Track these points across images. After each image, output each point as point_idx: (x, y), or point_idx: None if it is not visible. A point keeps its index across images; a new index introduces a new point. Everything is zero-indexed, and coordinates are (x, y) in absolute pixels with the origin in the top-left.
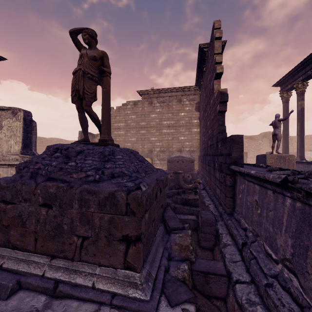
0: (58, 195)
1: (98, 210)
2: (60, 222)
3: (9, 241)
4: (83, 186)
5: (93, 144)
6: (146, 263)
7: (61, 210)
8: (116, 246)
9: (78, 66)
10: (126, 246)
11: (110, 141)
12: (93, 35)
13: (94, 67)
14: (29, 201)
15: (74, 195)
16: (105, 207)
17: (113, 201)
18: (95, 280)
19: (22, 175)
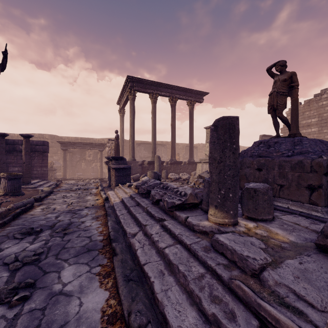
0: (265, 163)
1: (290, 170)
2: (266, 177)
3: (240, 186)
4: (281, 158)
5: (284, 137)
6: (327, 207)
7: (267, 171)
8: (303, 190)
9: (273, 89)
10: (311, 193)
11: (298, 134)
12: (284, 64)
13: (284, 86)
14: (249, 167)
15: (275, 163)
16: (295, 169)
17: (300, 165)
18: (289, 205)
19: (243, 156)
